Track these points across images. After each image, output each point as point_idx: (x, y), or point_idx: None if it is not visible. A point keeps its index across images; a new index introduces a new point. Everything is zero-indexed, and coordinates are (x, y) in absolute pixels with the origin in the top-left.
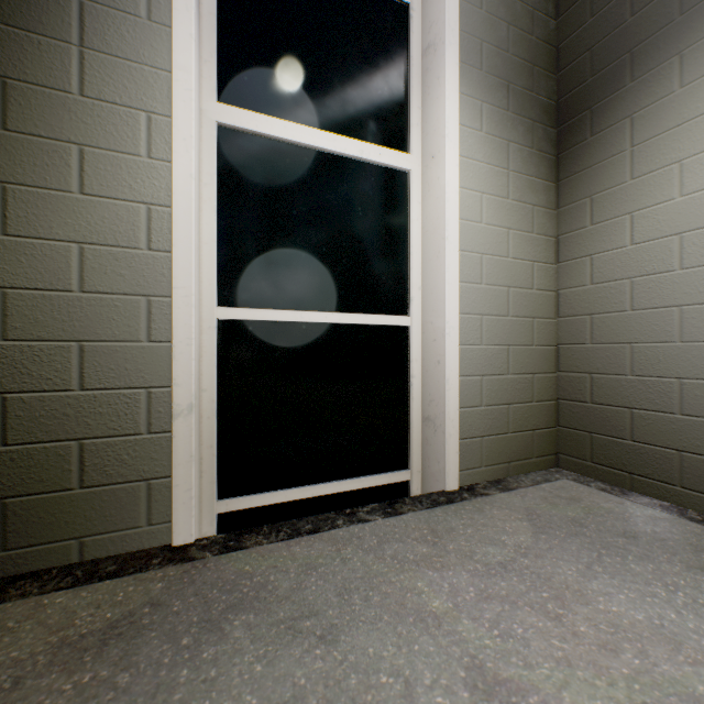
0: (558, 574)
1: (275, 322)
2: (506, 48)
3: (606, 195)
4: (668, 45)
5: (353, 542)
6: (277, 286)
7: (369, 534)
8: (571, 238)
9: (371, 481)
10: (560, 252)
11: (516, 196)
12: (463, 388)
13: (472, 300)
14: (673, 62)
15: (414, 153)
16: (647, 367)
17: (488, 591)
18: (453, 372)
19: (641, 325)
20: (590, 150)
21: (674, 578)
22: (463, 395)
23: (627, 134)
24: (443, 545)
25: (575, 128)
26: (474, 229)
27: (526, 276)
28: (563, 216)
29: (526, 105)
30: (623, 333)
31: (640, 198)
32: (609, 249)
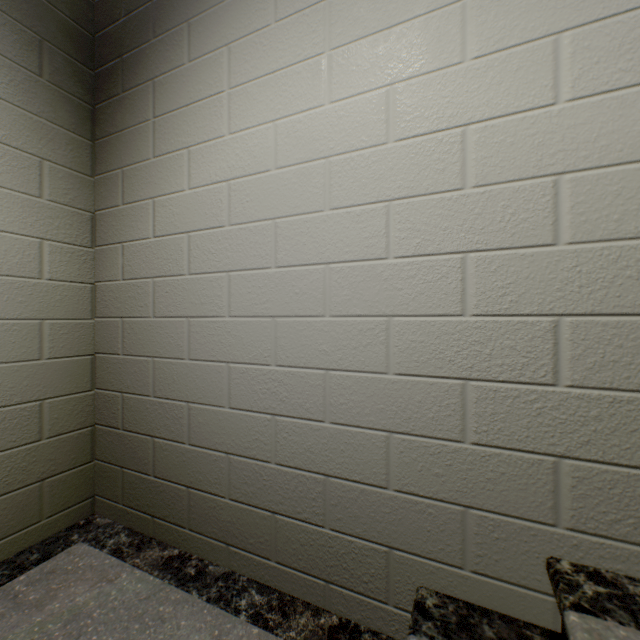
0: None
1: None
2: None
3: (135, 170)
4: (181, 7)
5: None
6: None
7: None
8: (107, 216)
9: None
10: (98, 232)
11: None
12: None
13: None
14: (185, 29)
15: None
16: (166, 388)
17: None
18: None
19: (162, 335)
20: (122, 108)
21: None
22: None
23: (151, 101)
24: None
25: (111, 76)
26: None
27: (25, 259)
28: (101, 186)
29: (25, 5)
30: (148, 344)
31: (161, 182)
32: (138, 238)
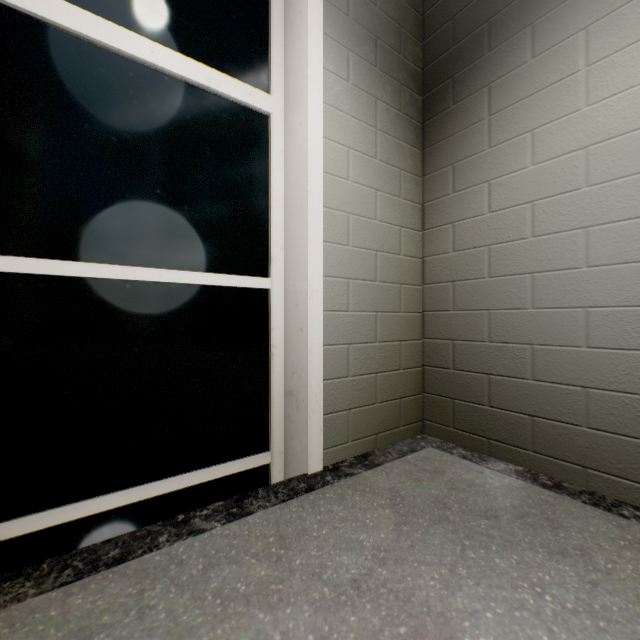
0: (419, 589)
1: (83, 279)
2: (374, 1)
3: (467, 163)
4: (521, 16)
5: (169, 574)
6: (87, 232)
7: (196, 554)
8: (435, 205)
9: (222, 470)
10: (426, 219)
11: (384, 157)
12: (328, 358)
13: (338, 262)
14: (526, 32)
15: (275, 95)
16: (503, 334)
17: (333, 637)
18: (317, 340)
19: (498, 291)
20: (452, 118)
21: (539, 572)
22: (328, 365)
23: (485, 103)
24: (289, 559)
25: (439, 96)
26: (341, 185)
27: (394, 241)
28: (429, 183)
29: (394, 65)
30: (482, 300)
31: (497, 166)
32: (470, 216)
